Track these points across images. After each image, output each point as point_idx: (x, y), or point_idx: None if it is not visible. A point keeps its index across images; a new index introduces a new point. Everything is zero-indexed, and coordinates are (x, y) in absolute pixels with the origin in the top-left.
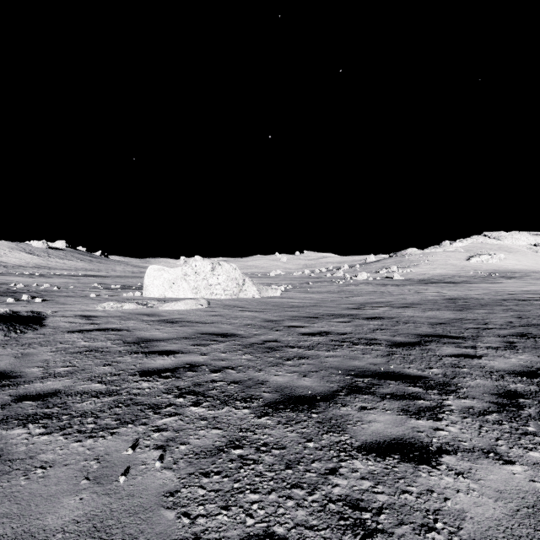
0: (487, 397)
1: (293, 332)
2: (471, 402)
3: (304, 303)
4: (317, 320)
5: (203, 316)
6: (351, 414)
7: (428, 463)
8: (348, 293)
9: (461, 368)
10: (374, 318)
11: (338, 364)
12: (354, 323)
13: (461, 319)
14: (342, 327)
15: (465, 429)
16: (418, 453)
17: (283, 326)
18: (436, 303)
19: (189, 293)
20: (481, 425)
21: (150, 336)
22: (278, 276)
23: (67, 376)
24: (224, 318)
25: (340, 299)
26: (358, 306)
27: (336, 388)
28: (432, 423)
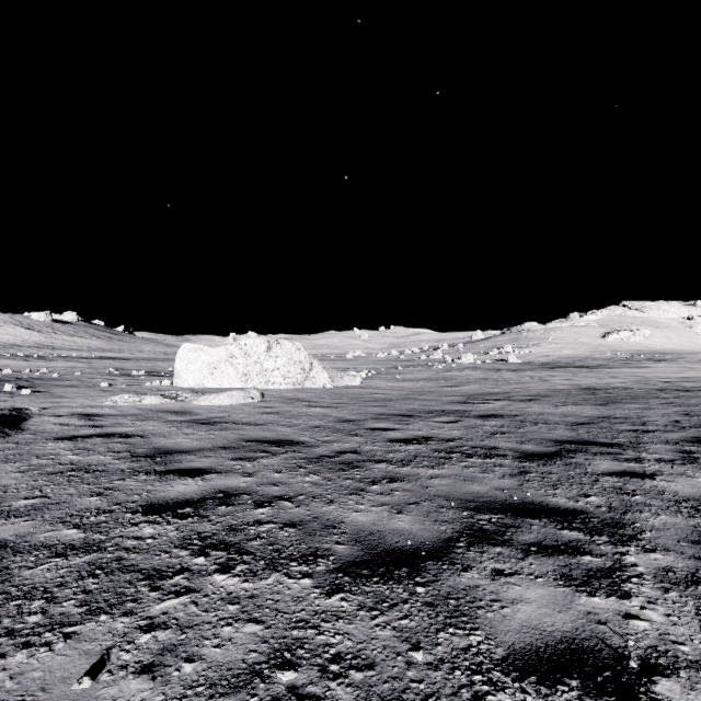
0: (687, 549)
1: (379, 438)
2: (665, 557)
3: (392, 395)
4: (412, 419)
5: (253, 415)
6: (480, 586)
7: (634, 699)
8: (451, 381)
9: (632, 495)
10: (489, 416)
11: (449, 489)
12: (464, 424)
13: (609, 417)
14: (447, 430)
15: (675, 616)
16: (610, 674)
17: (364, 428)
18: (570, 394)
19: (236, 381)
20: (698, 606)
21: (173, 445)
22: (358, 358)
23: (27, 516)
24: (282, 417)
25: (440, 389)
26: (465, 399)
27: (450, 534)
28: (617, 604)
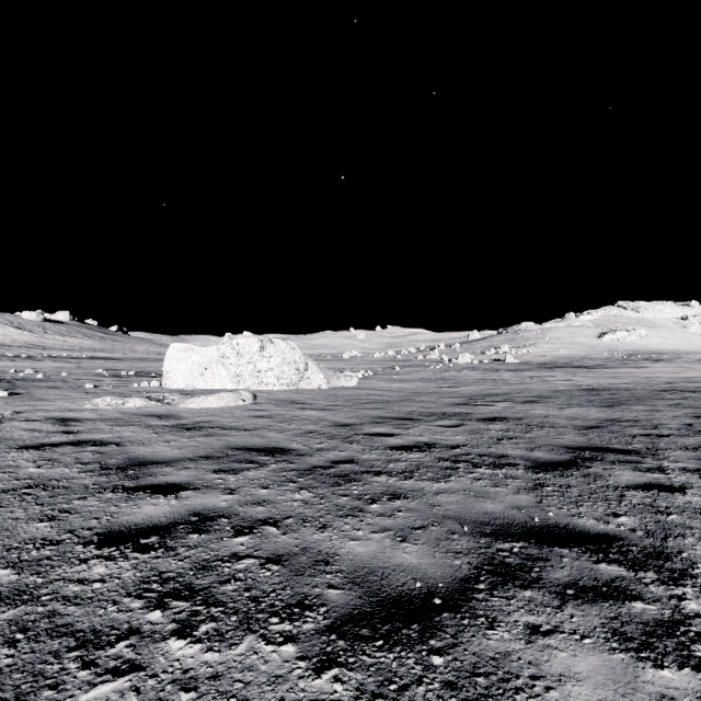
0: None
1: (377, 445)
2: None
3: (390, 396)
4: (412, 423)
5: (243, 418)
6: (514, 653)
7: None
8: (449, 381)
9: (666, 514)
10: (493, 419)
11: (459, 508)
12: (467, 428)
13: (617, 420)
14: (450, 435)
15: None
16: None
17: (361, 433)
18: (573, 395)
19: (228, 382)
20: None
21: (150, 454)
22: (354, 358)
23: None
24: (273, 421)
25: (439, 389)
26: (466, 401)
27: (466, 571)
28: (695, 681)
